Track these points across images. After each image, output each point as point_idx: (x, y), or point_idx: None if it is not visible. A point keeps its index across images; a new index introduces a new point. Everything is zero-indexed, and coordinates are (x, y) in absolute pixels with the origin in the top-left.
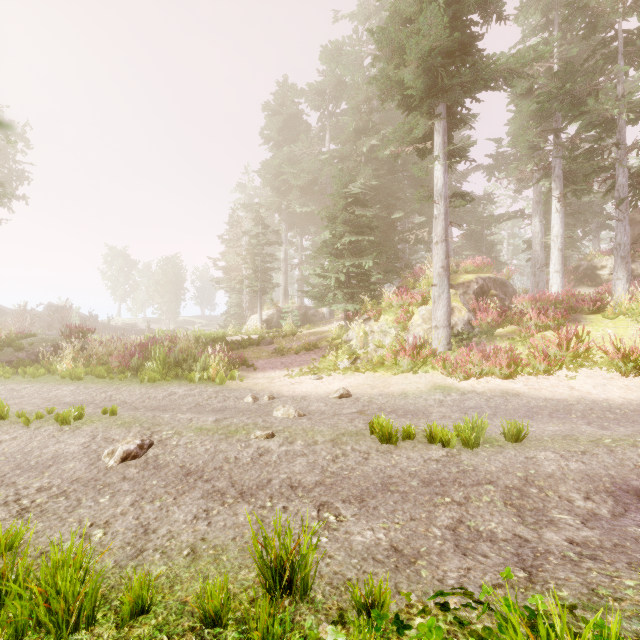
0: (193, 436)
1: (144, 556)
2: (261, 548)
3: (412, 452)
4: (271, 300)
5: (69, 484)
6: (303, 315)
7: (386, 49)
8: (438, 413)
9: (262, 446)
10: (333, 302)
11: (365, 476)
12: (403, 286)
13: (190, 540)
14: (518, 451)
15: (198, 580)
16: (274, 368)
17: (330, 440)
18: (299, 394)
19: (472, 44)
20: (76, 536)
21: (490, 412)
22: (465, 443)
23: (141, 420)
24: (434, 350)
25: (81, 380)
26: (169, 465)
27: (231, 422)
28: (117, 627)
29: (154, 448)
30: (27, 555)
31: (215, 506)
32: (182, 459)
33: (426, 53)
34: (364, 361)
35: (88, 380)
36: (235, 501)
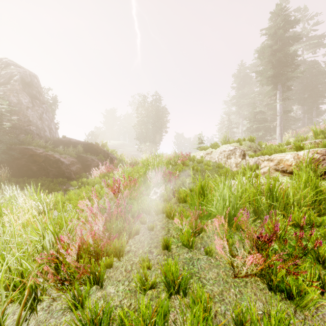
0: None
1: None
2: None
3: None
4: None
5: None
6: None
7: (259, 74)
8: None
9: None
10: None
11: None
12: None
13: None
14: None
15: None
16: None
17: None
18: None
19: (288, 65)
20: None
21: None
22: None
23: None
24: None
25: None
26: None
27: None
28: None
29: None
30: None
31: None
32: None
33: (267, 77)
34: None
35: None
36: None
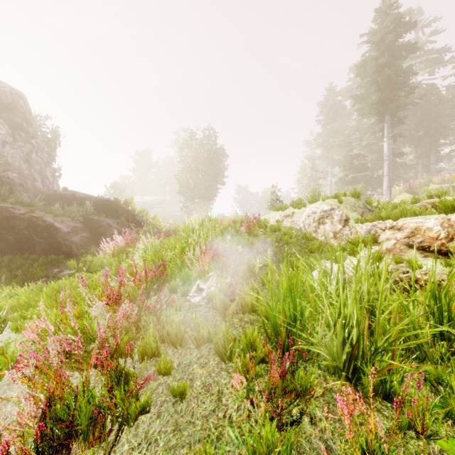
0: None
1: None
2: None
3: None
4: None
5: None
6: None
7: (358, 99)
8: None
9: None
10: None
11: None
12: None
13: None
14: None
15: None
16: None
17: None
18: None
19: (401, 87)
20: None
21: None
22: None
23: None
24: None
25: None
26: None
27: None
28: None
29: None
30: None
31: None
32: None
33: (371, 104)
34: None
35: None
36: None
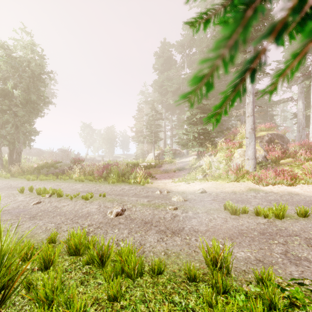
0: (141, 207)
1: (146, 253)
2: (206, 252)
3: (249, 219)
4: (158, 146)
5: (99, 224)
6: (174, 153)
7: None
8: (255, 202)
9: (173, 213)
10: (192, 147)
11: (229, 229)
12: (227, 138)
13: (162, 249)
14: (307, 222)
15: (175, 264)
16: (165, 178)
17: (205, 212)
18: (180, 191)
19: (268, 13)
20: (114, 244)
21: (284, 202)
22: (276, 216)
23: (116, 199)
24: (247, 171)
25: (83, 182)
26: (136, 219)
27: (155, 202)
28: (151, 278)
29: (126, 211)
30: (112, 247)
31: (164, 237)
32: (140, 216)
33: None
34: (210, 176)
35: (86, 182)
36: (171, 235)
